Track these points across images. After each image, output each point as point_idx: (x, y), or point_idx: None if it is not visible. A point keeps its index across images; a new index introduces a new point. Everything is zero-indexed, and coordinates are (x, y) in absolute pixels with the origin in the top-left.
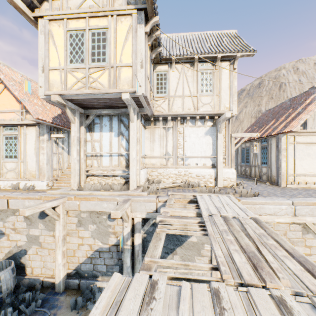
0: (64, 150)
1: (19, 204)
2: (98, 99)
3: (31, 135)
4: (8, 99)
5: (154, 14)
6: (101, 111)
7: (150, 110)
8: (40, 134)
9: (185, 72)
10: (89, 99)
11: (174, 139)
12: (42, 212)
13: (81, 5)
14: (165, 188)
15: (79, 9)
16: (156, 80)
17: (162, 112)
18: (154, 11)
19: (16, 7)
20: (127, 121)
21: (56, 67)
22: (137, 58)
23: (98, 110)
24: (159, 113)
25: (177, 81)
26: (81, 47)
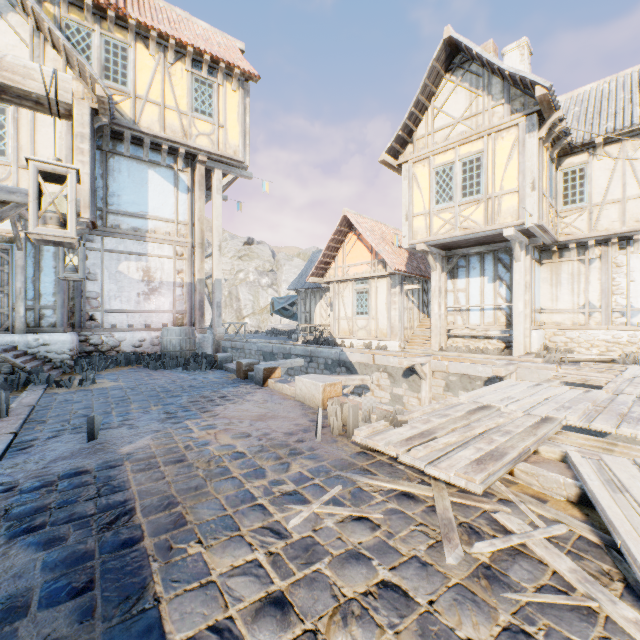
0: (414, 305)
1: (383, 360)
2: (467, 239)
3: (382, 288)
4: (360, 251)
5: (554, 109)
6: (468, 251)
7: (549, 238)
8: (391, 286)
9: (627, 156)
10: (456, 241)
11: (603, 278)
12: (406, 371)
13: (449, 135)
14: (580, 361)
15: (446, 140)
16: (561, 183)
17: (574, 235)
18: (554, 107)
19: (384, 164)
20: (507, 258)
21: (420, 212)
22: (525, 178)
23: (464, 249)
24: (569, 238)
25: (607, 175)
26: (449, 183)
